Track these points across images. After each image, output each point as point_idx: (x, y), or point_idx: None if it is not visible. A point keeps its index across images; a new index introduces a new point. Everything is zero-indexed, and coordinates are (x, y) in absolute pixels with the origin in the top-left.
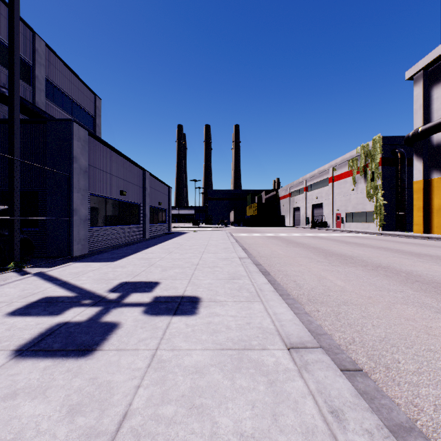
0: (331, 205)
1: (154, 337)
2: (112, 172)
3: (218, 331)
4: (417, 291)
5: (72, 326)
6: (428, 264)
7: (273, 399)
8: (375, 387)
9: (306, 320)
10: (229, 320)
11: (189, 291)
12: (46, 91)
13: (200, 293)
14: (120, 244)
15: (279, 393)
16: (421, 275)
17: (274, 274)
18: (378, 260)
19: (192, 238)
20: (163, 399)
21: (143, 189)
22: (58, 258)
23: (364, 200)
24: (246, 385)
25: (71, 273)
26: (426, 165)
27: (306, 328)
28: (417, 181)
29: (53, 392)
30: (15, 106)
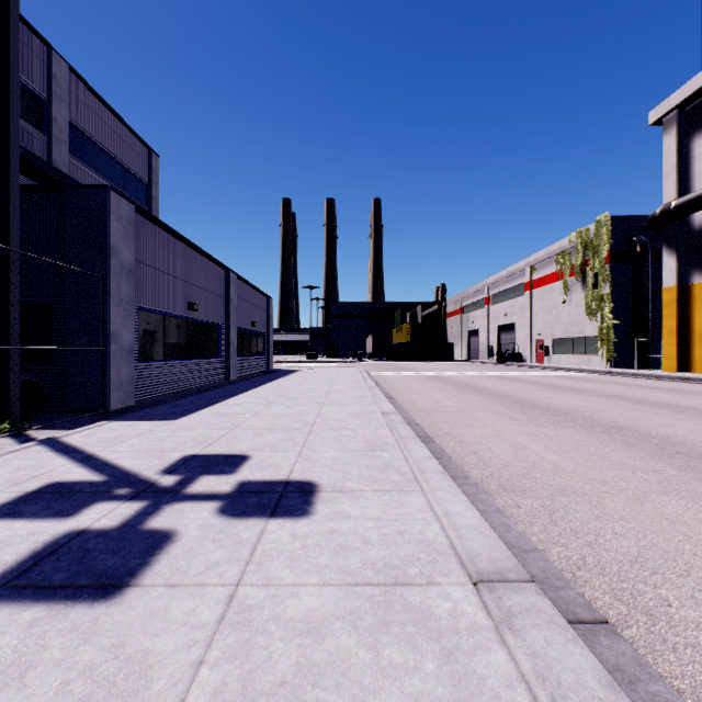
0: (529, 327)
1: (235, 559)
2: (175, 273)
3: (347, 547)
4: (683, 471)
5: (92, 538)
6: (694, 424)
7: (452, 691)
8: (635, 657)
9: (499, 524)
10: (368, 527)
11: (299, 473)
12: (70, 142)
13: (318, 475)
14: (189, 389)
15: (463, 679)
16: (684, 443)
17: (441, 441)
18: (610, 417)
19: (306, 380)
20: (245, 691)
21: (226, 301)
22: (84, 414)
23: (581, 318)
24: (400, 660)
25: (102, 440)
26: (683, 262)
27: (501, 539)
28: (667, 288)
29: (39, 676)
30: (12, 162)
